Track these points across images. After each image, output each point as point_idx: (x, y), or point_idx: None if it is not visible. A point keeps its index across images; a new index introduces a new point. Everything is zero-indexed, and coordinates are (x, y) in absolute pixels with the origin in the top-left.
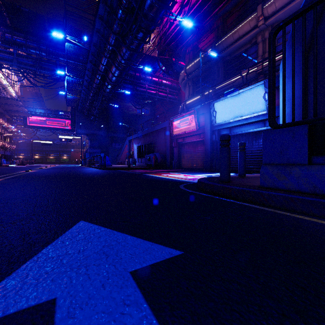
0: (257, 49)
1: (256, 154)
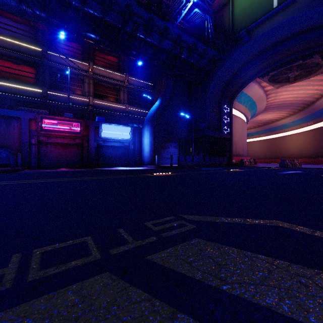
0: (82, 84)
1: (118, 157)
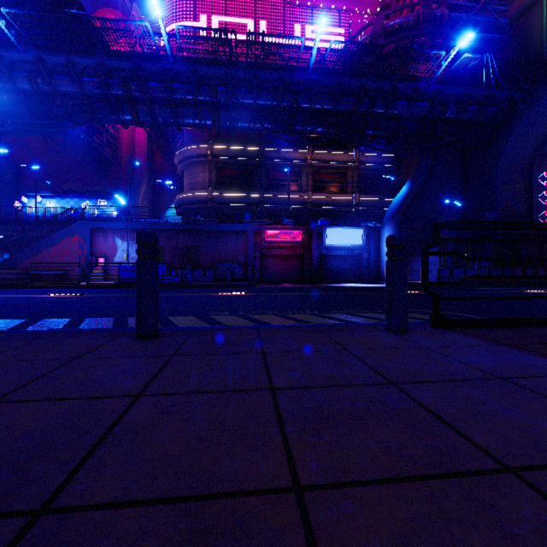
0: (299, 177)
1: (346, 270)
